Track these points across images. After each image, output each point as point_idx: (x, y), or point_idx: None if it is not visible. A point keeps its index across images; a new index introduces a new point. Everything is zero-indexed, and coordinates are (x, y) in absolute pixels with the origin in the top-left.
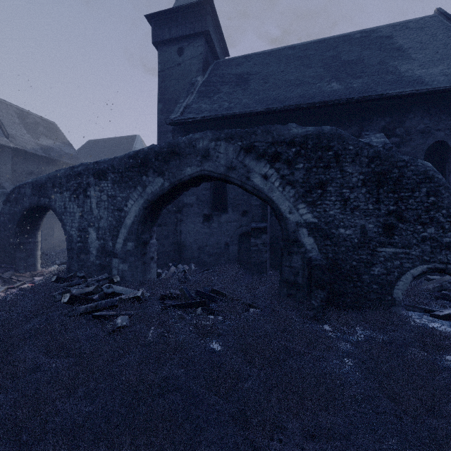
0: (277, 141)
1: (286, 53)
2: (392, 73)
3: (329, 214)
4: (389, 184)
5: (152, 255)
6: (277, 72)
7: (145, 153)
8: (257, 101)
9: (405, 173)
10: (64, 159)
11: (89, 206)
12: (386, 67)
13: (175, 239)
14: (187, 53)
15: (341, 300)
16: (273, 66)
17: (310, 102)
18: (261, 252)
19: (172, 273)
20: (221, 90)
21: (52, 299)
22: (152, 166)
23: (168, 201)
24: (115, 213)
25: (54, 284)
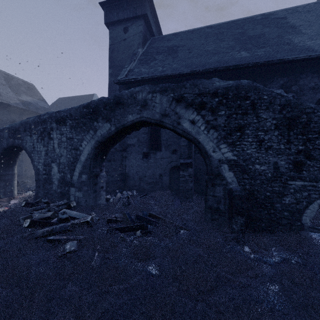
0: (203, 93)
1: (205, 31)
2: (288, 44)
3: (246, 153)
4: (298, 127)
5: (102, 185)
6: (199, 44)
7: (96, 103)
8: (184, 66)
9: (312, 118)
10: (39, 111)
11: (52, 146)
12: (283, 39)
13: (121, 171)
14: (130, 31)
15: (257, 224)
16: (196, 40)
17: (225, 66)
18: (187, 182)
19: (118, 198)
20: (156, 58)
21: (17, 222)
22: (101, 114)
23: (114, 142)
24: (72, 152)
25: (24, 208)
